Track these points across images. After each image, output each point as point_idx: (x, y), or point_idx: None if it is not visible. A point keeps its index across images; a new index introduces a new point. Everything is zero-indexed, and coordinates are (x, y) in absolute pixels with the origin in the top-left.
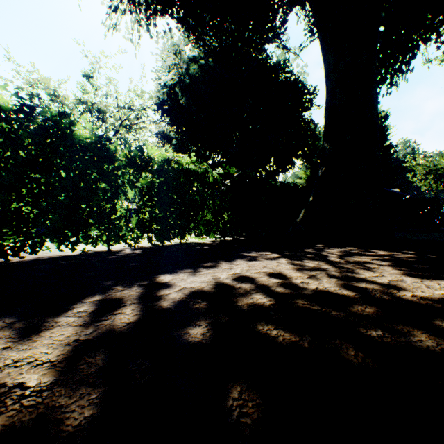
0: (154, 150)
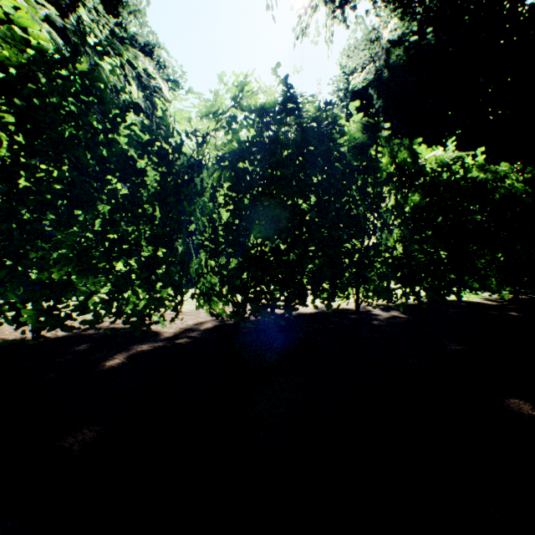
0: (423, 150)
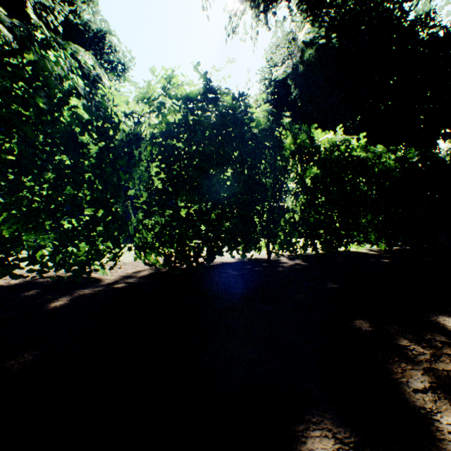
0: (319, 134)
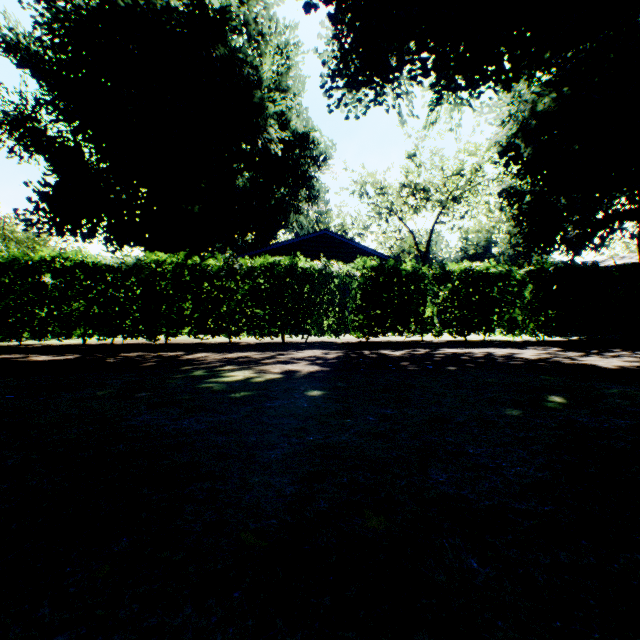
0: (453, 265)
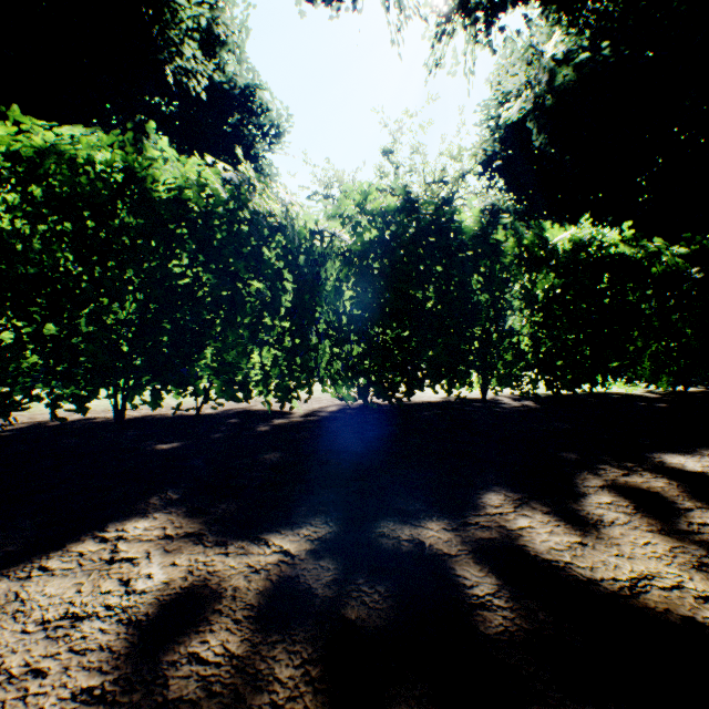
0: (555, 230)
